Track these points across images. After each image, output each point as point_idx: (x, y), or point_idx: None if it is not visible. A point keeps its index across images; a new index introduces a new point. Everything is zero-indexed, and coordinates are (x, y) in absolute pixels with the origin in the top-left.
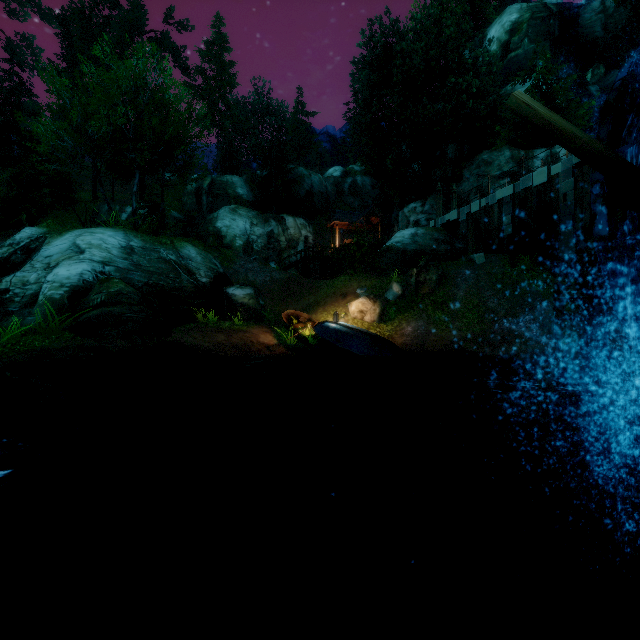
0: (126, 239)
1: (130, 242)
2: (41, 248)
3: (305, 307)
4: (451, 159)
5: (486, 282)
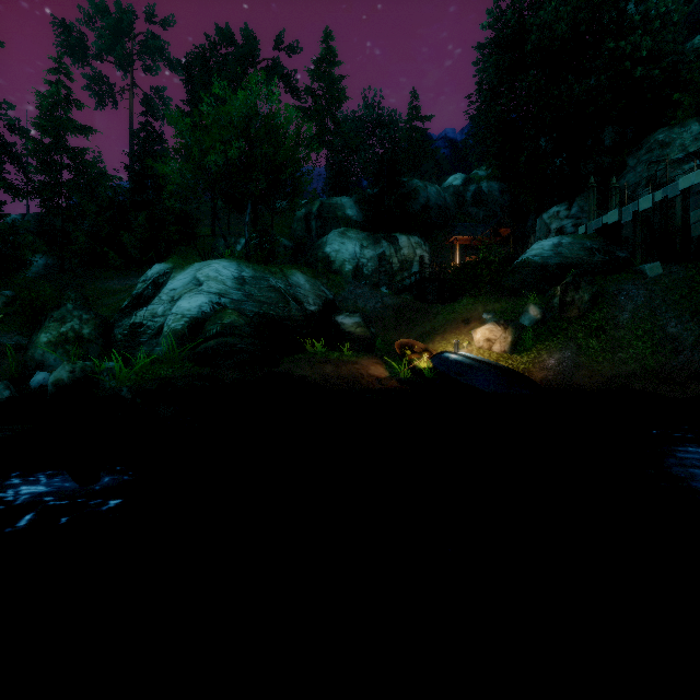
0: (239, 270)
1: (242, 272)
2: (167, 282)
3: (420, 335)
4: (608, 147)
5: (664, 300)
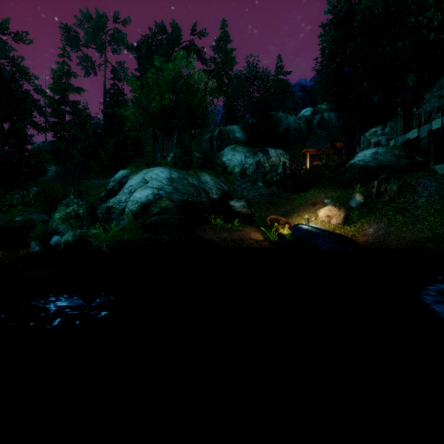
0: (170, 173)
1: (172, 175)
2: (127, 181)
3: (283, 213)
4: (411, 86)
5: None
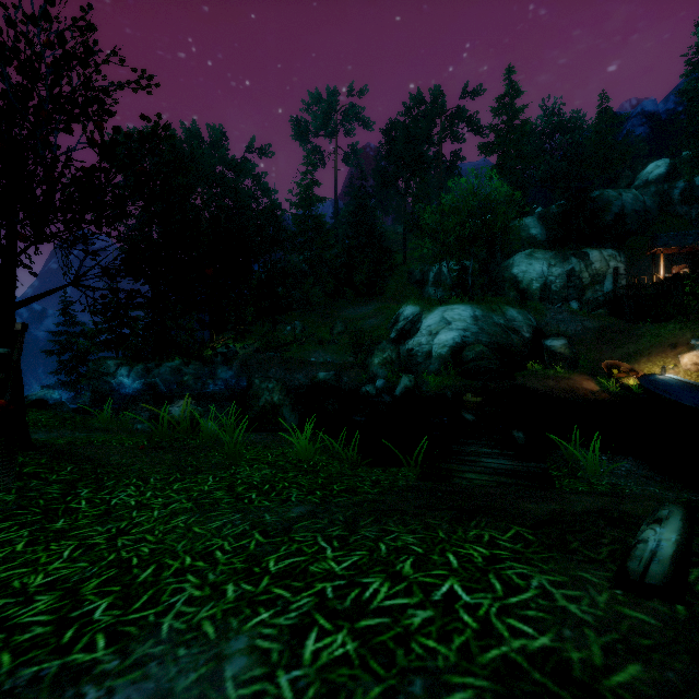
0: (472, 311)
1: (475, 313)
2: (421, 321)
3: (624, 356)
4: None
5: None
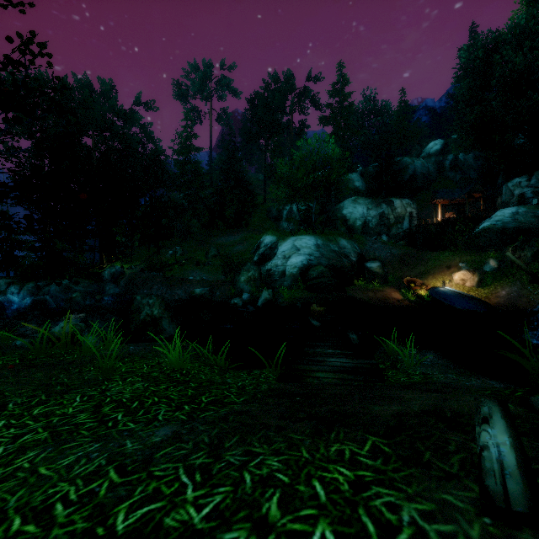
0: (315, 241)
1: (317, 242)
2: (278, 247)
3: (418, 274)
4: None
5: None
